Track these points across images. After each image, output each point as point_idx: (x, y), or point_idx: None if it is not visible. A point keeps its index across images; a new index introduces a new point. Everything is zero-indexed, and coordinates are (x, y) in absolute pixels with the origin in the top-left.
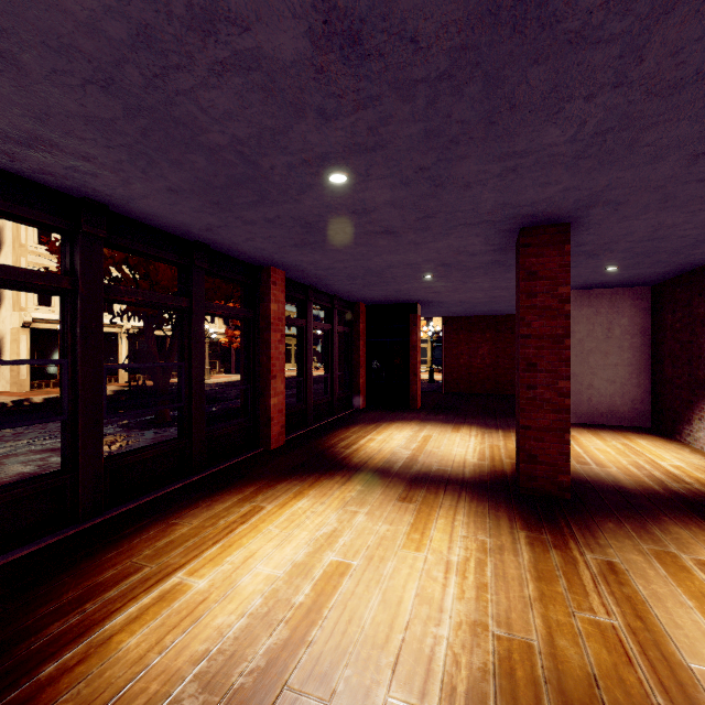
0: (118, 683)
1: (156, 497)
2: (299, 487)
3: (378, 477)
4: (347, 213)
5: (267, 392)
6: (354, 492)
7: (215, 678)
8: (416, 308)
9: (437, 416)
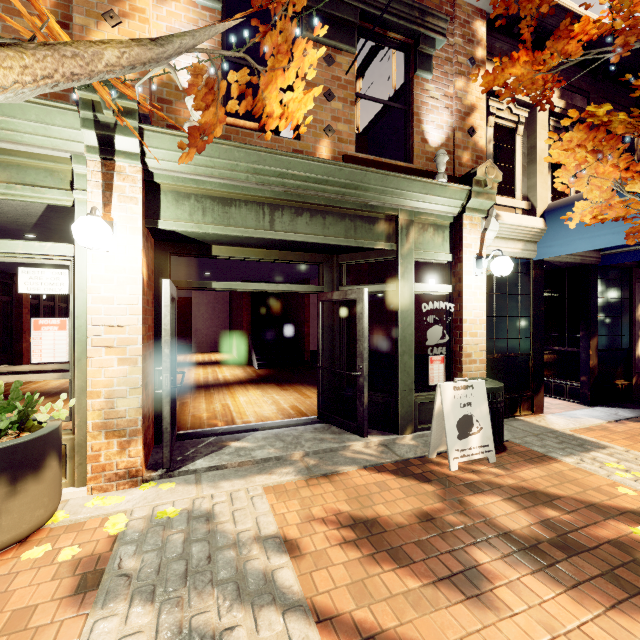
0: (30, 391)
1: None
2: None
3: None
4: None
5: (20, 340)
6: None
7: (56, 388)
8: None
9: None
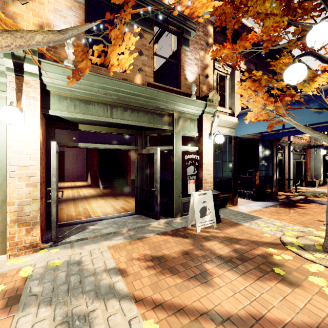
0: None
1: None
2: None
3: None
4: None
5: None
6: None
7: None
8: None
9: None
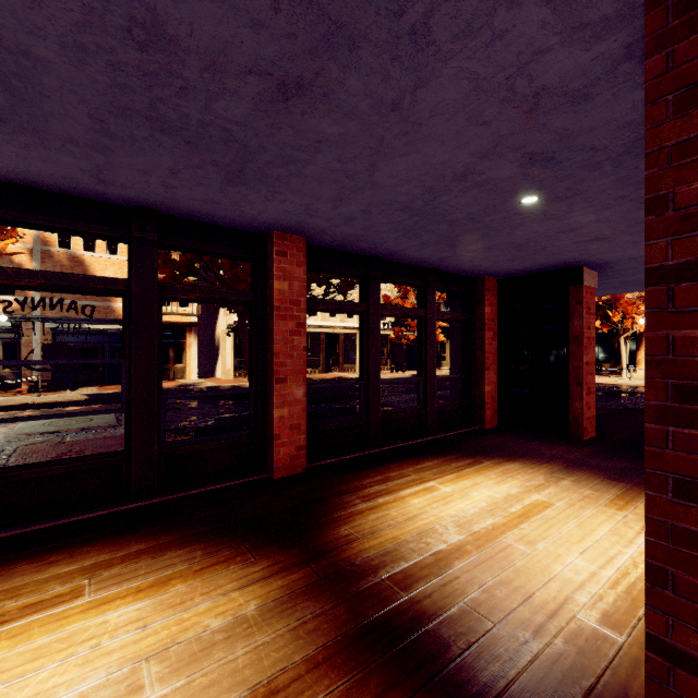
0: None
1: (54, 525)
2: (183, 566)
3: (317, 590)
4: (139, 54)
5: (271, 400)
6: (222, 619)
7: None
8: (581, 276)
9: (608, 462)
